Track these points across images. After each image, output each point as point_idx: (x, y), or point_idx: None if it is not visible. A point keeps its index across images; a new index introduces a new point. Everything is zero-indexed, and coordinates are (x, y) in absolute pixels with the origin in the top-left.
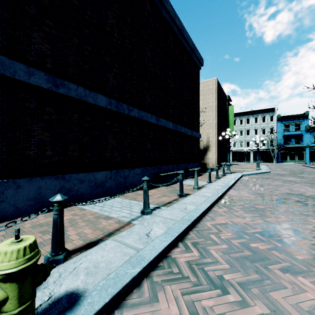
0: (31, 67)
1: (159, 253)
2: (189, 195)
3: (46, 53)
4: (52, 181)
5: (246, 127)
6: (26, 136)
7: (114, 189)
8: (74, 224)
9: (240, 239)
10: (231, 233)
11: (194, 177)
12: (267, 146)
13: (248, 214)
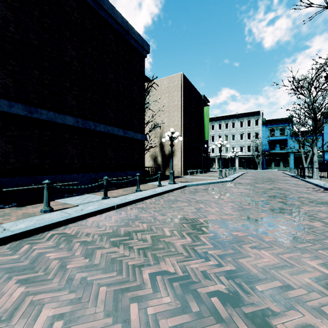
0: None
1: None
2: None
3: None
4: None
5: (231, 131)
6: None
7: None
8: None
9: None
10: None
11: (111, 190)
12: (253, 152)
13: None
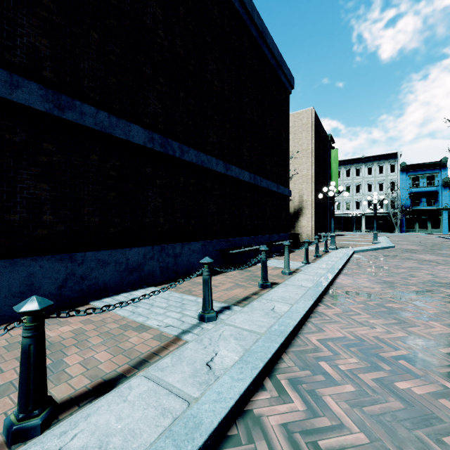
0: (14, 74)
1: (230, 410)
2: (276, 284)
3: (42, 54)
4: (53, 264)
5: (355, 181)
6: (6, 190)
7: (159, 275)
8: (82, 341)
9: (376, 373)
10: (355, 358)
11: (281, 255)
12: (387, 208)
13: (377, 320)
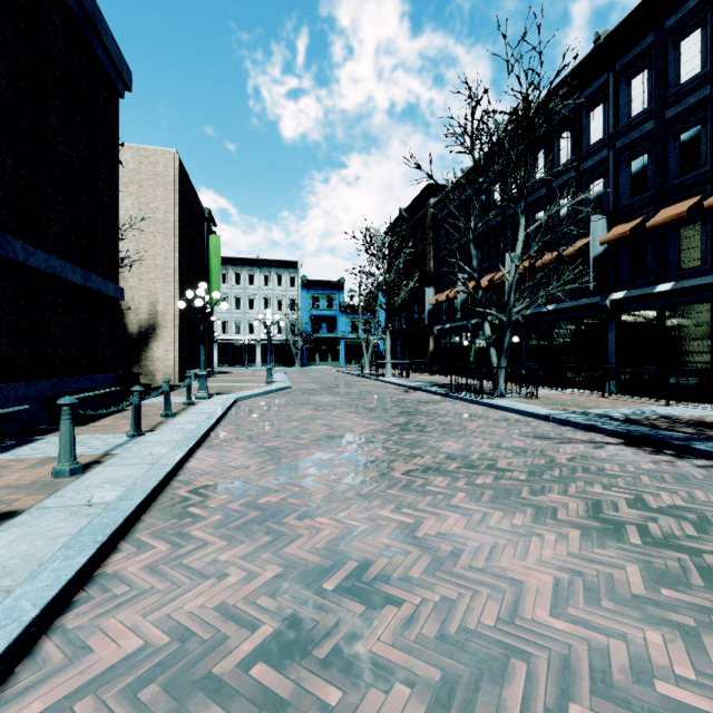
0: None
1: None
2: (9, 518)
3: None
4: None
5: (248, 291)
6: None
7: None
8: None
9: None
10: None
11: (87, 423)
12: (287, 334)
13: (237, 549)
